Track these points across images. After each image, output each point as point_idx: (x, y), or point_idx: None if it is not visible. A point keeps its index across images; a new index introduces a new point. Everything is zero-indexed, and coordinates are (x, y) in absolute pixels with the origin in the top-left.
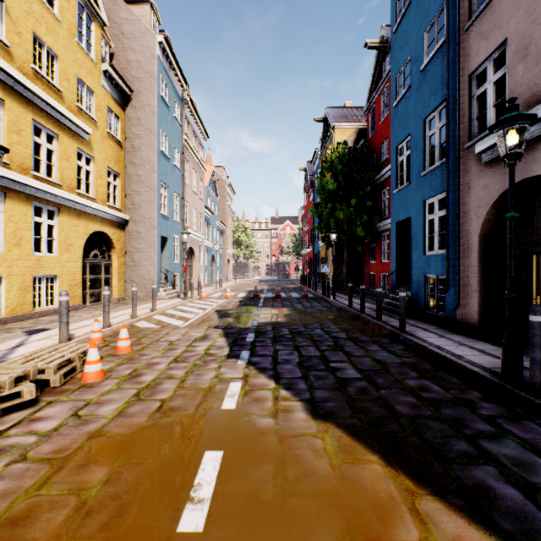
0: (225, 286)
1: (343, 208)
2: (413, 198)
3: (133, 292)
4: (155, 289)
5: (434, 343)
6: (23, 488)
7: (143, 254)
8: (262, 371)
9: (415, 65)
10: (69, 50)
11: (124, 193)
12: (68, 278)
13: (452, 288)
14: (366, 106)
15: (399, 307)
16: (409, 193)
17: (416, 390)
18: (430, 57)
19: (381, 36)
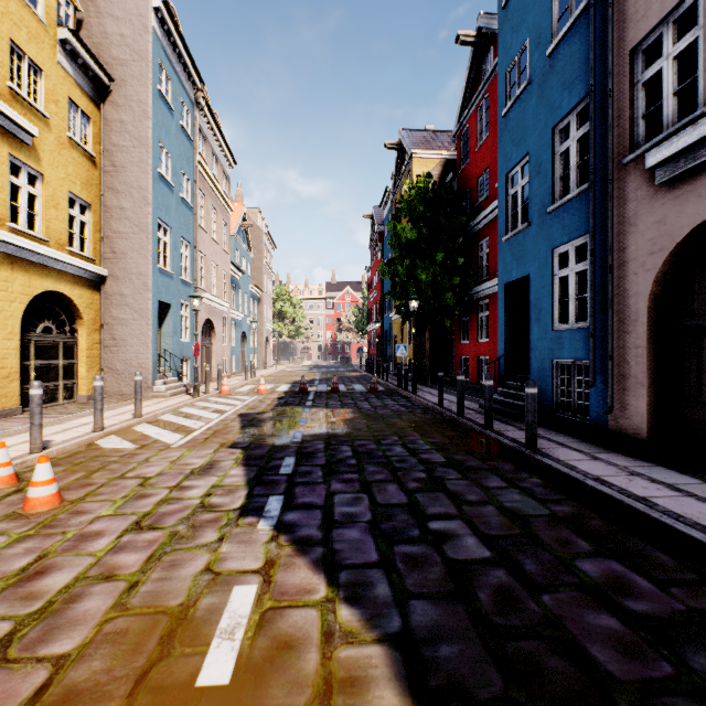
0: (260, 374)
1: (426, 265)
2: (534, 246)
3: (96, 388)
4: (140, 383)
5: (591, 472)
6: None
7: (129, 327)
8: (302, 549)
9: (537, 50)
10: None
11: (99, 235)
12: None
13: (601, 380)
14: (456, 127)
15: (526, 411)
16: (527, 240)
17: (608, 593)
18: (563, 32)
19: (478, 28)
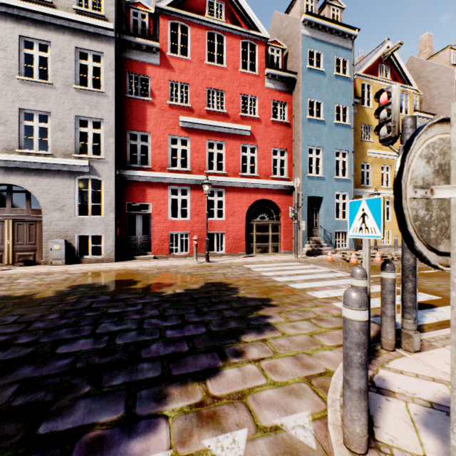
0: None
1: None
2: None
3: None
4: None
5: None
6: None
7: None
8: None
9: None
10: None
11: None
12: (395, 232)
13: None
14: None
15: None
16: None
17: None
18: None
19: None
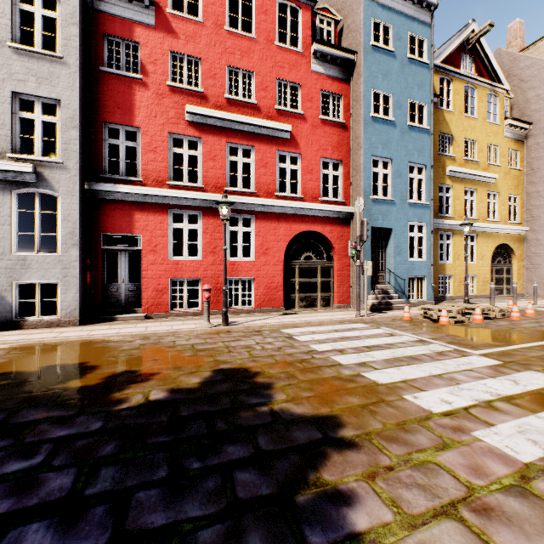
0: None
1: None
2: None
3: (534, 287)
4: None
5: None
6: (502, 328)
7: (542, 258)
8: None
9: None
10: (482, 131)
11: (522, 210)
12: (481, 277)
13: None
14: None
15: None
16: None
17: None
18: None
19: None
